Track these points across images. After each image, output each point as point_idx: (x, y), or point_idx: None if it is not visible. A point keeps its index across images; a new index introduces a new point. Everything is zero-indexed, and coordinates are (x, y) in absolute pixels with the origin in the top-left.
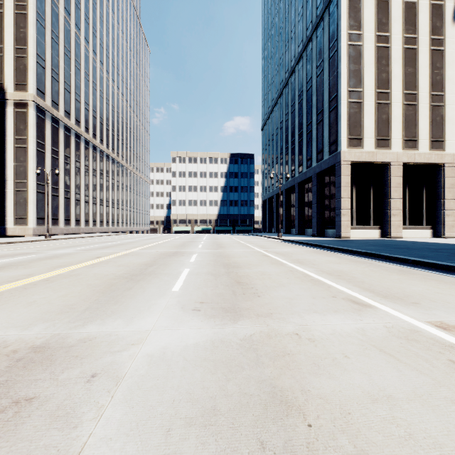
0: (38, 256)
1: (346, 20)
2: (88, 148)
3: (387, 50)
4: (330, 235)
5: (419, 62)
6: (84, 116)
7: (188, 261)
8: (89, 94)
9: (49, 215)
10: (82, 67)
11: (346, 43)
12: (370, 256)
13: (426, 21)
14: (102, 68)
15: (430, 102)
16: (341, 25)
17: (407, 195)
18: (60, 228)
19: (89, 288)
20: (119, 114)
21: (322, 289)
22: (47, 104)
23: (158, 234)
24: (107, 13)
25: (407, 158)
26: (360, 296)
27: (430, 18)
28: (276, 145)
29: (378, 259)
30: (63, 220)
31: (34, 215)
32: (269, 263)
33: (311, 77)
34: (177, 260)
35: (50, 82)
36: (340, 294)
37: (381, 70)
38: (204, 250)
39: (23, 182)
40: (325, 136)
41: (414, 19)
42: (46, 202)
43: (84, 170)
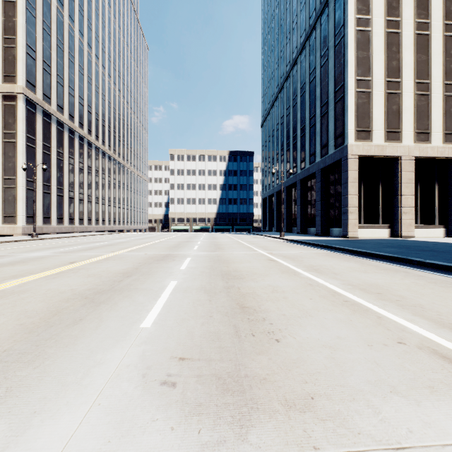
0: (2, 260)
1: (354, 3)
2: (83, 144)
3: (397, 36)
4: (335, 234)
5: (432, 49)
6: (78, 111)
7: (178, 268)
8: (83, 88)
9: (40, 213)
10: (76, 61)
11: (354, 28)
12: (396, 261)
13: (440, 5)
14: (97, 62)
15: (443, 91)
16: (348, 9)
17: (418, 191)
18: (52, 227)
19: (16, 321)
20: (115, 110)
21: (371, 323)
22: (38, 98)
23: (155, 233)
24: (103, 7)
25: (418, 151)
26: (443, 342)
27: (443, 1)
28: (276, 141)
29: (410, 266)
30: (56, 219)
31: (23, 213)
32: (278, 271)
33: (315, 67)
34: (165, 267)
35: (42, 75)
36: (408, 336)
37: (391, 57)
38: (200, 252)
39: (11, 178)
40: (330, 129)
41: (426, 3)
42: (37, 200)
43: (79, 167)
